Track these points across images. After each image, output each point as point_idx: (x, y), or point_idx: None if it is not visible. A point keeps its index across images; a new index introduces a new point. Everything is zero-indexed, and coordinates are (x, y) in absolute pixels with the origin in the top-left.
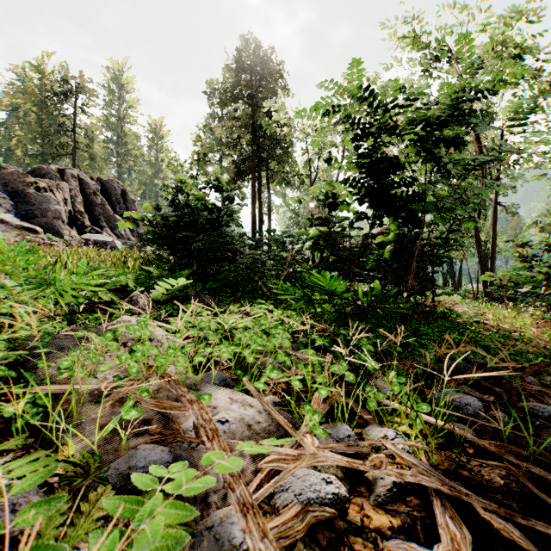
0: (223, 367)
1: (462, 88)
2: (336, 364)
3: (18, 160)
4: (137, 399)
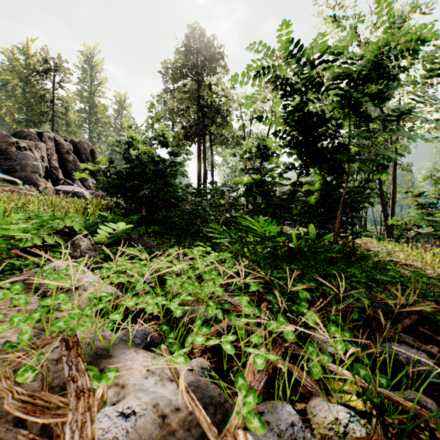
0: (152, 317)
1: (388, 43)
2: (272, 316)
3: (8, 126)
4: (4, 389)
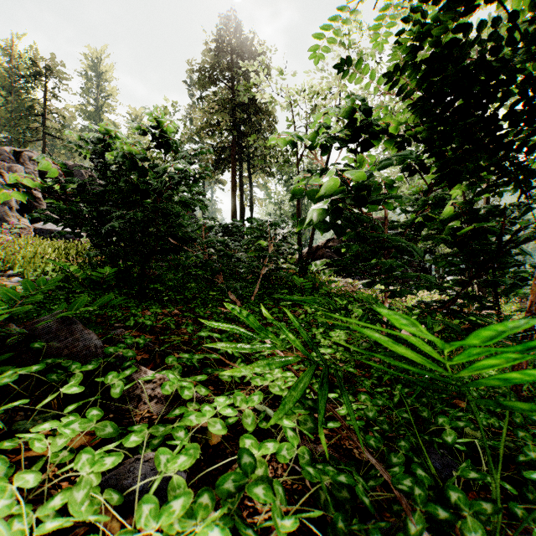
0: None
1: None
2: None
3: None
4: None
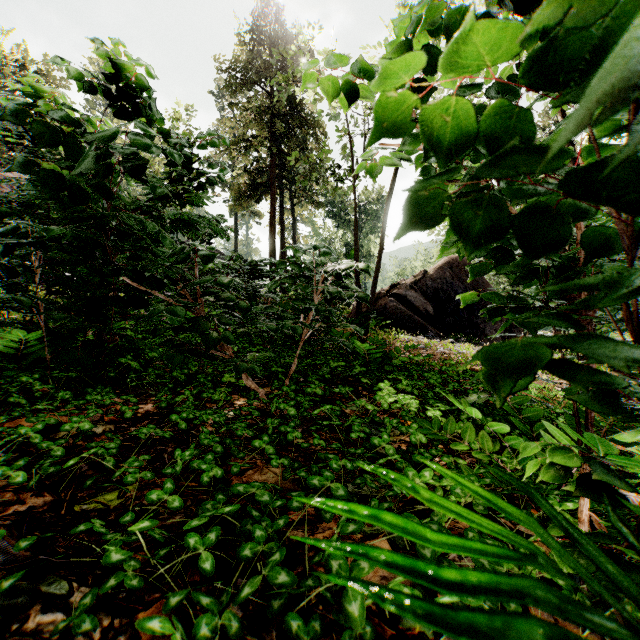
0: None
1: None
2: None
3: None
4: None
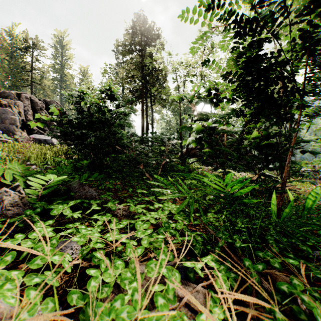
0: None
1: None
2: None
3: None
4: None
